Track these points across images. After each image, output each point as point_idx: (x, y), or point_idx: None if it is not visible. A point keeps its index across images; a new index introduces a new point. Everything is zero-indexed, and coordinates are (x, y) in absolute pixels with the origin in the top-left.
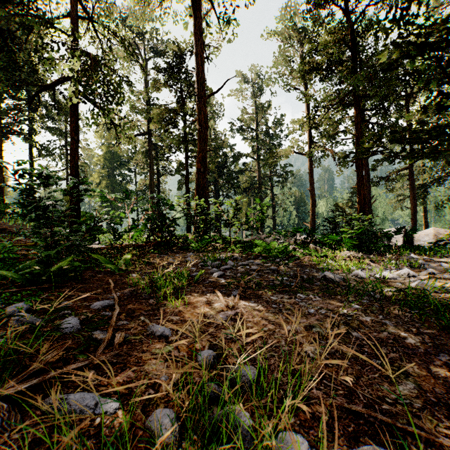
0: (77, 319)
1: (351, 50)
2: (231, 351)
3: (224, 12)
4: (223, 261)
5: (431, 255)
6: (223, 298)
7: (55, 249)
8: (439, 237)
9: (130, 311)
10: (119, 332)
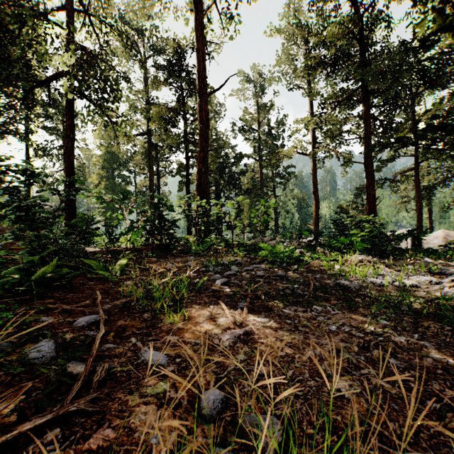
0: (53, 343)
1: (360, 43)
2: (243, 388)
3: (226, 7)
4: (227, 266)
5: (445, 259)
6: (229, 312)
7: (40, 255)
8: (448, 239)
9: (120, 329)
10: (101, 364)
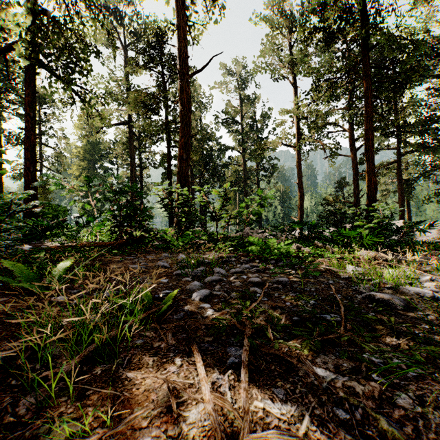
0: None
1: (360, 11)
2: None
3: None
4: (209, 267)
5: None
6: (211, 392)
7: None
8: None
9: None
10: None
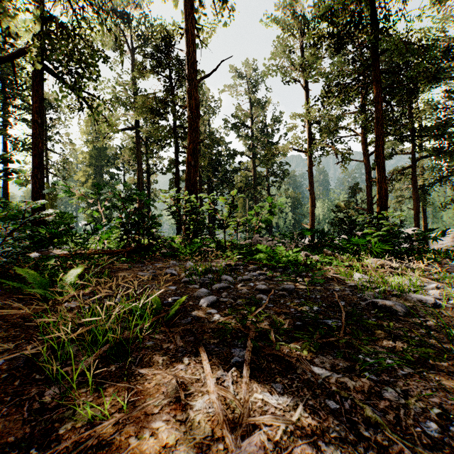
0: None
1: (370, 15)
2: None
3: None
4: (217, 274)
5: None
6: (216, 385)
7: None
8: None
9: None
10: None
